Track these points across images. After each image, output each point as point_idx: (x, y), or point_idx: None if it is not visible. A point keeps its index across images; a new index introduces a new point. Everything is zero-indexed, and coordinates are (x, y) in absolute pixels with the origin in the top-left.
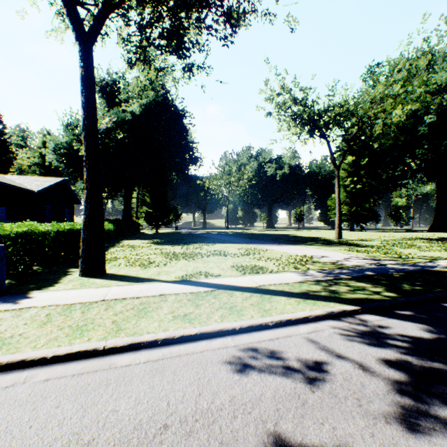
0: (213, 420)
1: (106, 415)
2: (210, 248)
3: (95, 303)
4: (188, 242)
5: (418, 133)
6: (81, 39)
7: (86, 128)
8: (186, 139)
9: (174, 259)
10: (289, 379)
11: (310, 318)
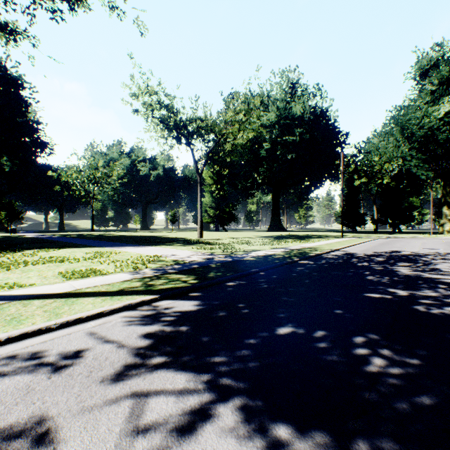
0: None
1: None
2: (49, 254)
3: None
4: (20, 248)
5: (261, 155)
6: None
7: None
8: (23, 116)
9: None
10: (32, 374)
11: (106, 313)
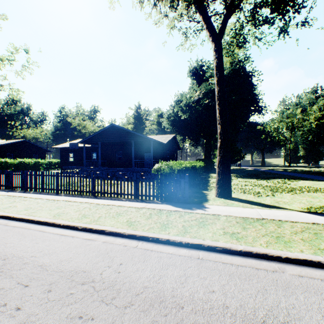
0: None
1: None
2: (297, 184)
3: (260, 220)
4: (264, 177)
5: None
6: (215, 39)
7: (219, 97)
8: (254, 93)
9: (273, 191)
10: None
11: None
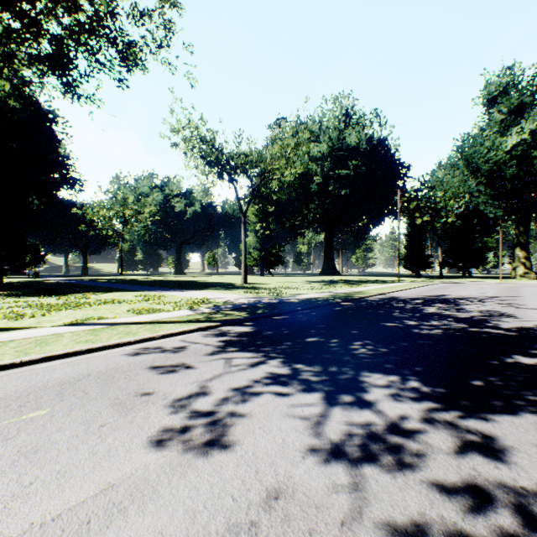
0: (118, 369)
1: (47, 379)
2: (100, 297)
3: None
4: (64, 292)
5: (311, 190)
6: None
7: None
8: (57, 153)
9: (53, 310)
10: (164, 353)
11: (187, 332)
